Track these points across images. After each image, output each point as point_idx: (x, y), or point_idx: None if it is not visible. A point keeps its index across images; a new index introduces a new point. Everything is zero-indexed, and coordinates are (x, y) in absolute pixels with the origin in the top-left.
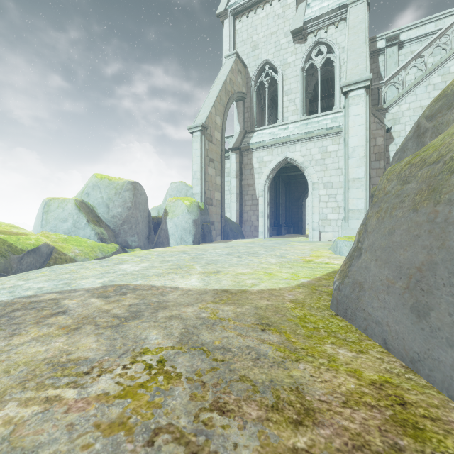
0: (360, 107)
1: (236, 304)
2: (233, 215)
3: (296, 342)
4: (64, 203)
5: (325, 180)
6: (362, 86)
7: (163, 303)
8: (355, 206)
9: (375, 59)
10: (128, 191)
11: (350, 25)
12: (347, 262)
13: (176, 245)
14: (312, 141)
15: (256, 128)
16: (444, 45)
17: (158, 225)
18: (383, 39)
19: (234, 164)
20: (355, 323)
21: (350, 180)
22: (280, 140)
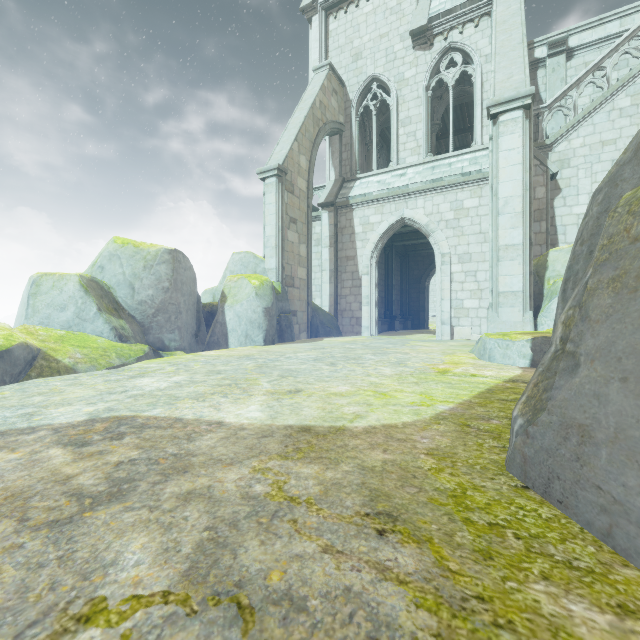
0: (515, 137)
1: (325, 461)
2: (325, 301)
3: (461, 573)
4: (62, 282)
5: (460, 250)
6: (519, 106)
7: (185, 458)
8: (509, 286)
9: (532, 75)
10: (164, 264)
11: (499, 19)
12: (540, 379)
13: (238, 345)
14: (441, 193)
15: (359, 174)
16: (635, 50)
17: (212, 315)
18: (544, 45)
19: (326, 228)
20: (577, 515)
21: (500, 248)
22: (394, 192)
